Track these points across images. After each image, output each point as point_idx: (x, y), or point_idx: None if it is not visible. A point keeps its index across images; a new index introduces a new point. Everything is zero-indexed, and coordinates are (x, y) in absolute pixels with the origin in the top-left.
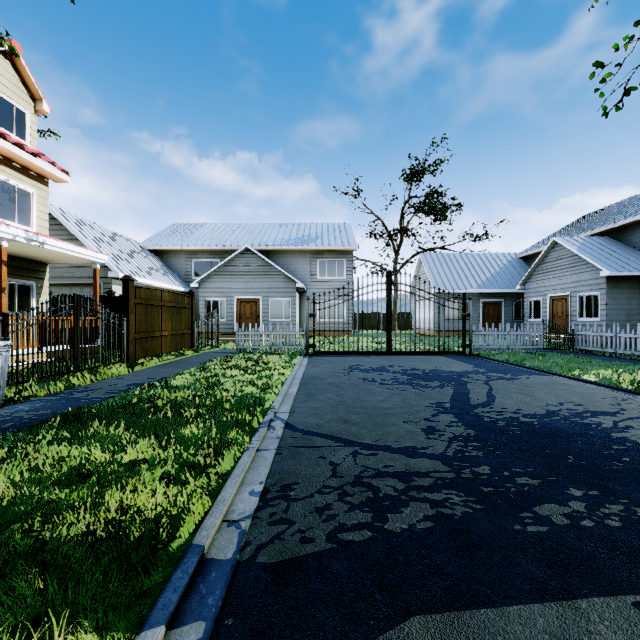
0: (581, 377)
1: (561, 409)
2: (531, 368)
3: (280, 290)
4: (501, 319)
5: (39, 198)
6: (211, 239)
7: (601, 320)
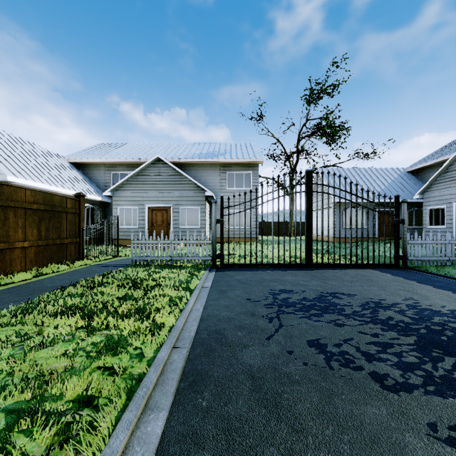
0: None
1: None
2: None
3: (190, 198)
4: None
5: None
6: (129, 154)
7: None
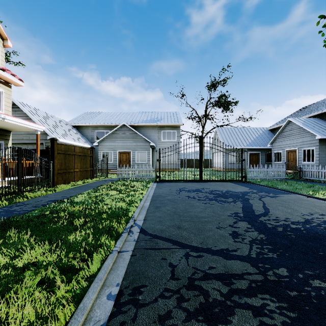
0: (314, 195)
1: (313, 218)
2: (282, 190)
3: (141, 147)
4: (259, 162)
5: (6, 94)
6: (105, 120)
7: (316, 163)
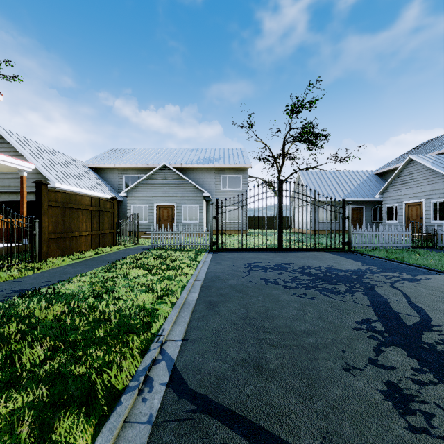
0: None
1: None
2: (417, 266)
3: (191, 198)
4: (362, 221)
5: None
6: (138, 159)
7: None
